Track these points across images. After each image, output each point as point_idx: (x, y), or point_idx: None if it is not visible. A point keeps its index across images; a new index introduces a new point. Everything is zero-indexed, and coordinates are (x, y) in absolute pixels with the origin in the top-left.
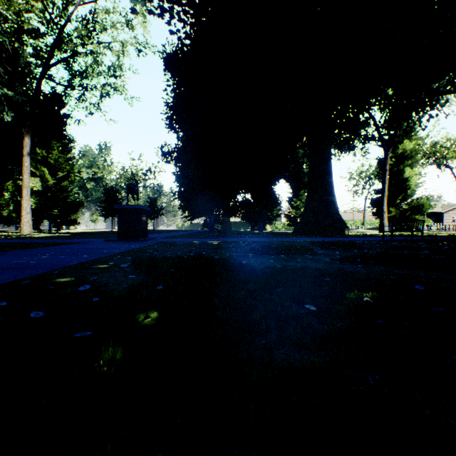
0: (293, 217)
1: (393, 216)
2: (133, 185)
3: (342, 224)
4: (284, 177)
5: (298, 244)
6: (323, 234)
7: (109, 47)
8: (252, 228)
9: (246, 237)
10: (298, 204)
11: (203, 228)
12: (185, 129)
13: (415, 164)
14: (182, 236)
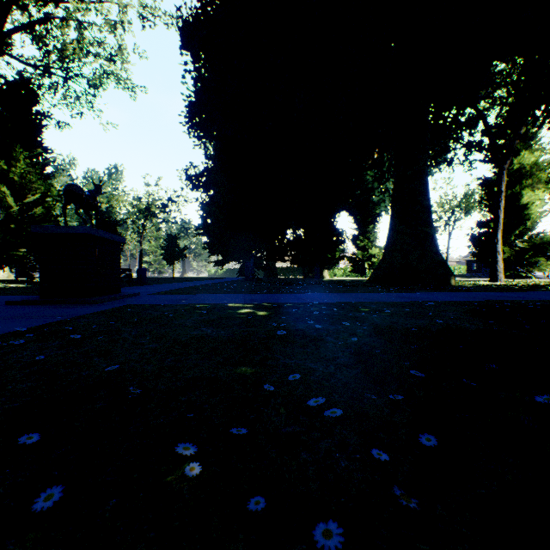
0: (358, 261)
1: (505, 259)
2: (77, 188)
3: (446, 270)
4: (347, 209)
5: (451, 318)
6: (421, 285)
7: (101, 15)
8: (306, 275)
9: (303, 291)
10: (365, 244)
11: (239, 275)
12: (212, 135)
13: (537, 185)
14: (194, 290)
